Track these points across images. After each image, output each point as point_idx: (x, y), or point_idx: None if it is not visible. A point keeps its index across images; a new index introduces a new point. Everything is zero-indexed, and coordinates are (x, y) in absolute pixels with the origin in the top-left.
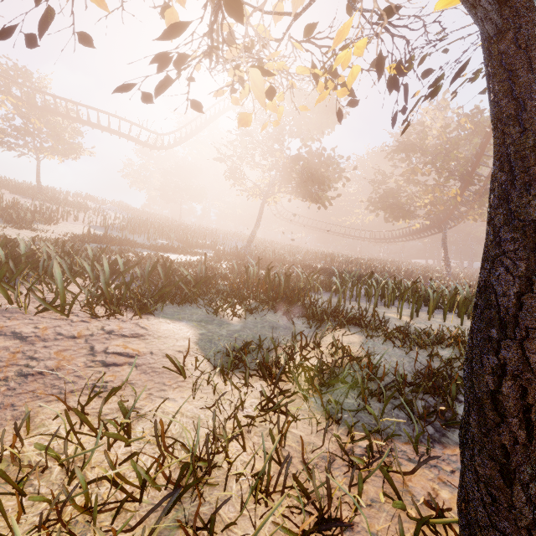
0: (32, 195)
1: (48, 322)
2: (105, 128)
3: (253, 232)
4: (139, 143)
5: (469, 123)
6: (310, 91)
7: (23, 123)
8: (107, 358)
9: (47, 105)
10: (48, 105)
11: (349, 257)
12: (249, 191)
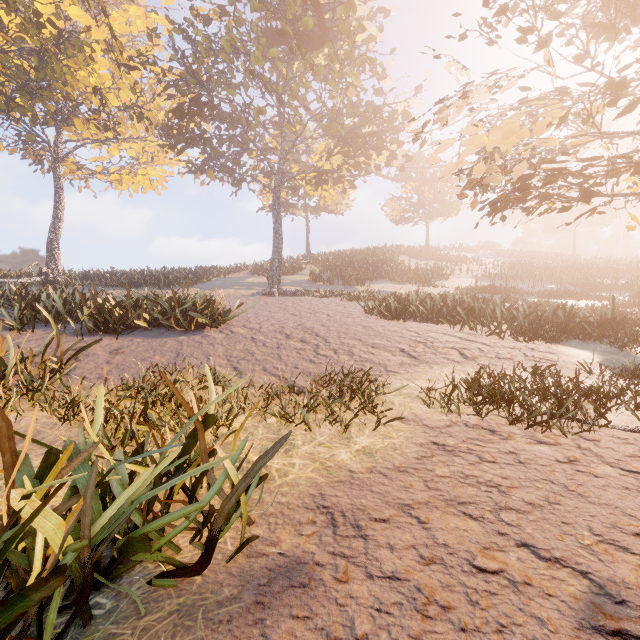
0: (422, 256)
1: (494, 340)
2: None
3: None
4: None
5: None
6: None
7: (419, 199)
8: (535, 359)
9: (434, 176)
10: (435, 176)
11: None
12: None
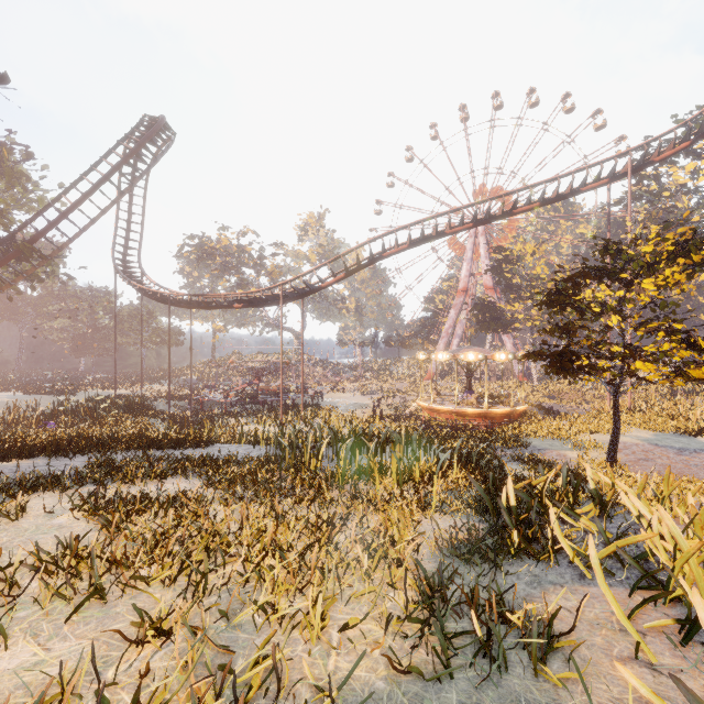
0: None
1: None
2: None
3: None
4: None
5: (5, 158)
6: None
7: None
8: None
9: None
10: None
11: None
12: None
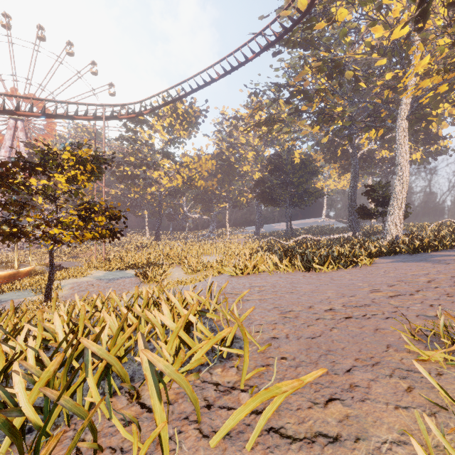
0: None
1: None
2: None
3: None
4: None
5: None
6: None
7: None
8: None
9: None
10: None
11: None
12: None
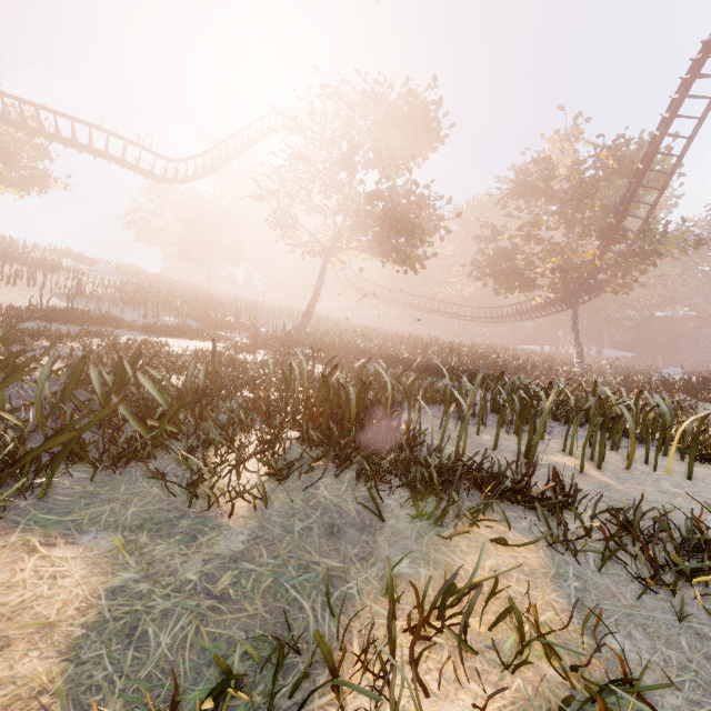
0: None
1: None
2: (84, 146)
3: (310, 306)
4: (140, 172)
5: (611, 158)
6: (393, 102)
7: None
8: None
9: None
10: None
11: (447, 343)
12: (304, 246)
